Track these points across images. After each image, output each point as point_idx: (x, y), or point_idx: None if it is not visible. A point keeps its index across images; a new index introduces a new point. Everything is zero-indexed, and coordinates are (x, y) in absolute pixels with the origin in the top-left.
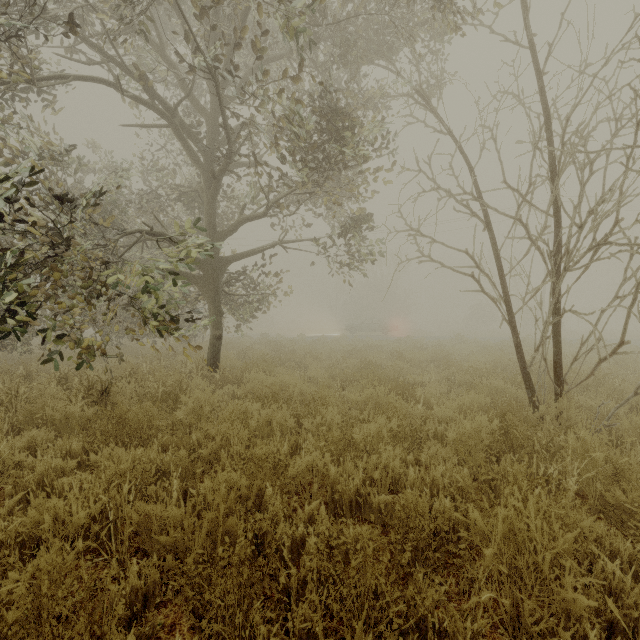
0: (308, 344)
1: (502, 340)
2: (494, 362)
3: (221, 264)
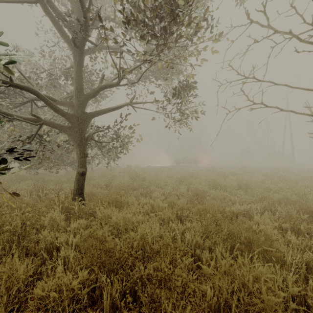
0: (153, 172)
1: (272, 170)
2: (294, 192)
3: (86, 117)
